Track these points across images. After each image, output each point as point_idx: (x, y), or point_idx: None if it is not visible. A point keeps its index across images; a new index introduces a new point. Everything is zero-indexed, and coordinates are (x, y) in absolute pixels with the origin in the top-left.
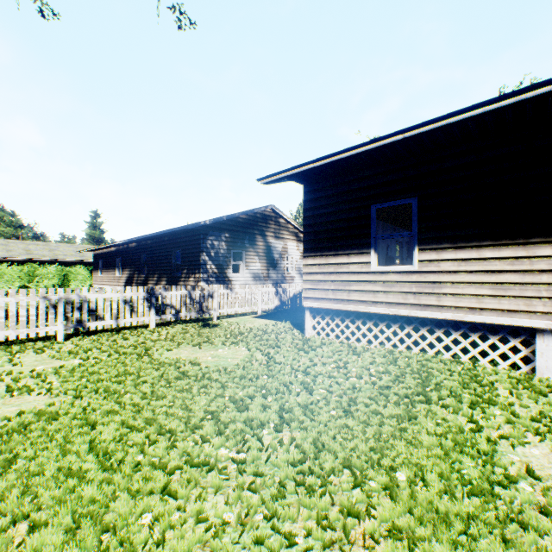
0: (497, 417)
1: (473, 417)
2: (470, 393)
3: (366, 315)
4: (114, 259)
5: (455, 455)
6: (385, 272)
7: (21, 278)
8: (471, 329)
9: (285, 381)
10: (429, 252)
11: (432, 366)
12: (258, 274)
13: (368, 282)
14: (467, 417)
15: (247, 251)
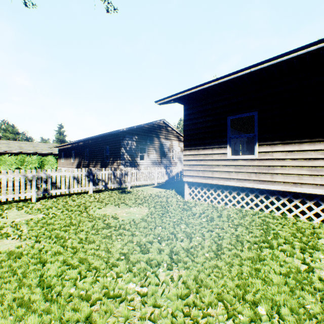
0: (321, 259)
1: (305, 261)
2: (299, 241)
3: (224, 186)
4: (70, 152)
5: (299, 292)
6: (236, 160)
7: (16, 163)
8: (294, 197)
9: (173, 231)
10: (265, 146)
11: (269, 221)
12: (155, 161)
13: (225, 166)
14: (301, 260)
15: (148, 147)
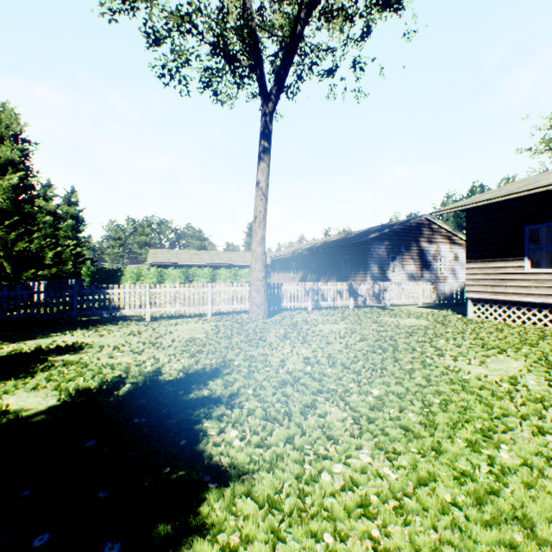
0: None
1: None
2: None
3: (520, 303)
4: (289, 263)
5: None
6: (536, 273)
7: (230, 277)
8: None
9: (460, 330)
10: None
11: None
12: (412, 274)
13: (522, 280)
14: None
15: (402, 255)
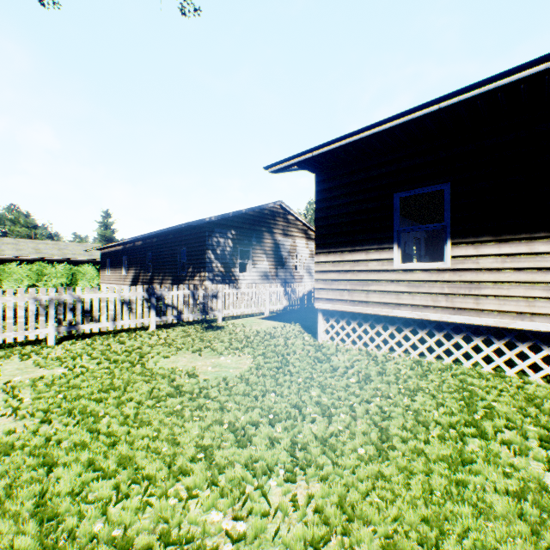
0: None
1: None
2: (534, 424)
3: (388, 319)
4: (120, 257)
5: None
6: (411, 270)
7: (30, 277)
8: (518, 338)
9: (296, 402)
10: (464, 246)
11: (473, 383)
12: (265, 273)
13: (390, 281)
14: (544, 464)
15: (254, 249)
